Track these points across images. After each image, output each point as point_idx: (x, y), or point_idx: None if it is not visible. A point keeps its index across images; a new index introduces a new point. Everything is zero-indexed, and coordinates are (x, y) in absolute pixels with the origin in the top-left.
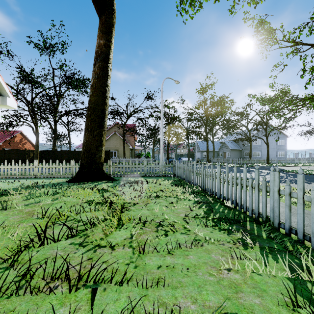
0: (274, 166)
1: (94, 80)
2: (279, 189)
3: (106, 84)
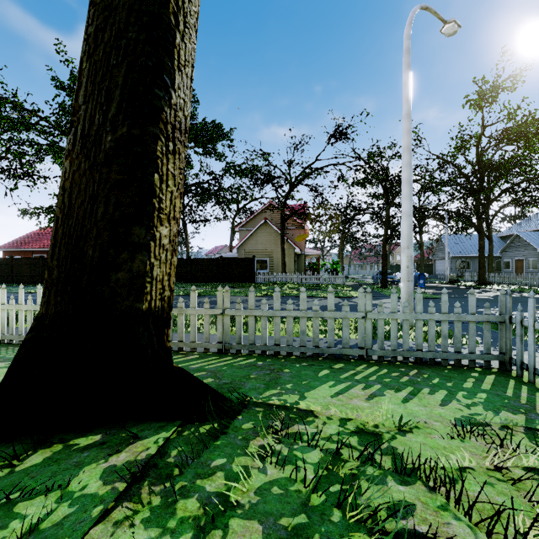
0: None
1: None
2: None
3: None
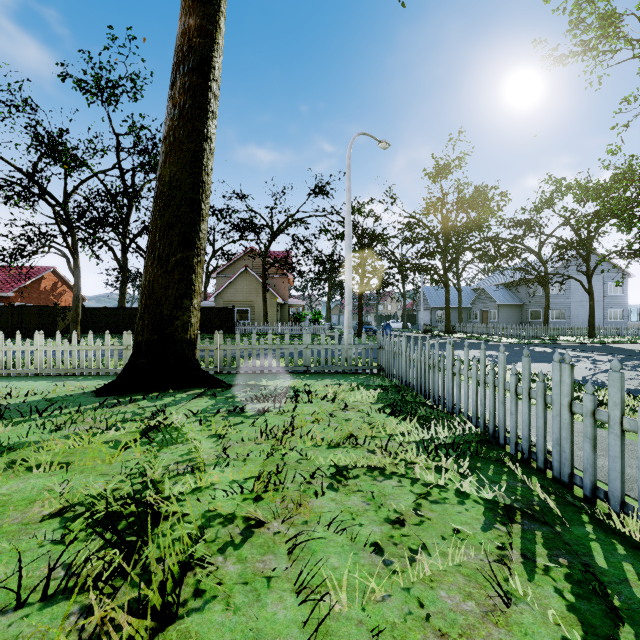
0: (608, 342)
1: (172, 121)
2: None
3: (202, 134)
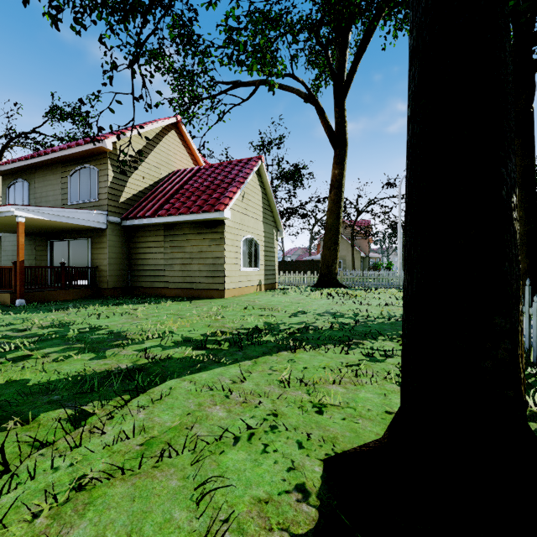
0: None
1: (331, 205)
2: None
3: (340, 207)
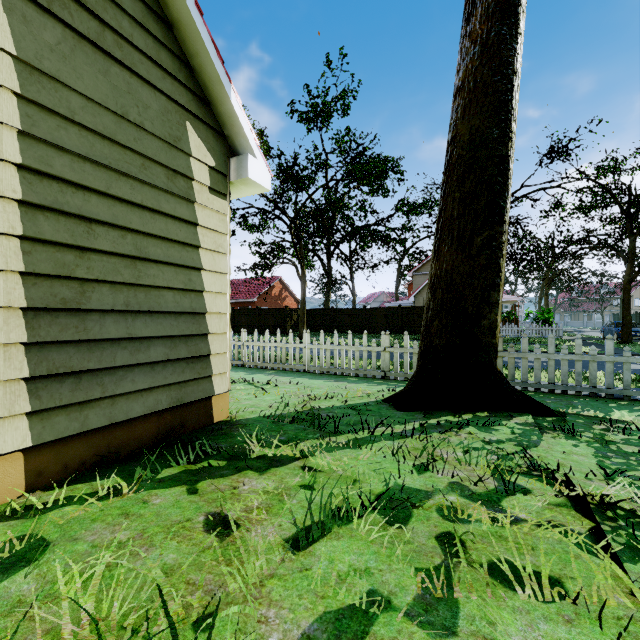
0: None
1: (471, 63)
2: None
3: (511, 66)
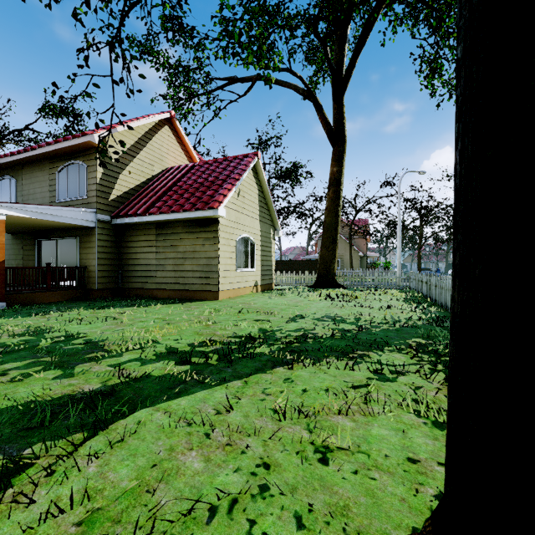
0: None
1: (329, 203)
2: (440, 285)
3: (338, 205)
